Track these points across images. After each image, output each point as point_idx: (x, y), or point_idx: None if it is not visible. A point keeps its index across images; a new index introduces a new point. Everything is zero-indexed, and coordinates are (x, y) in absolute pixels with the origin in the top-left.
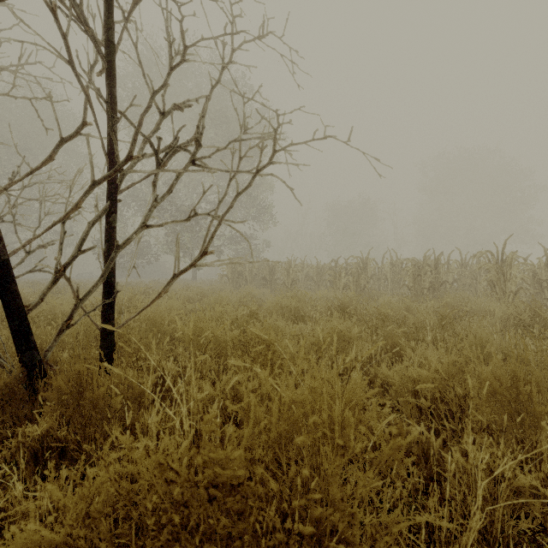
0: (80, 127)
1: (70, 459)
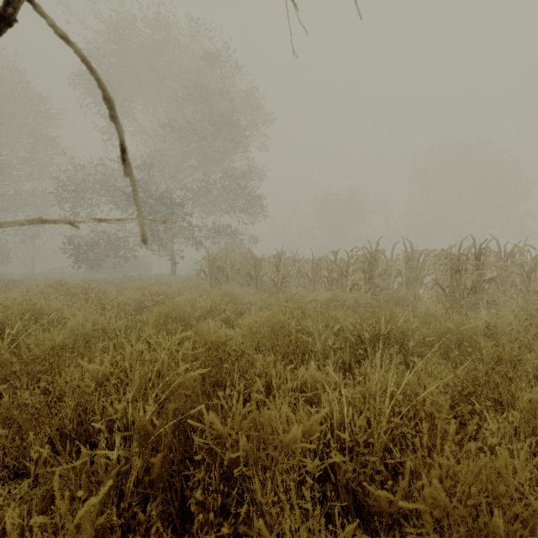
0: None
1: None
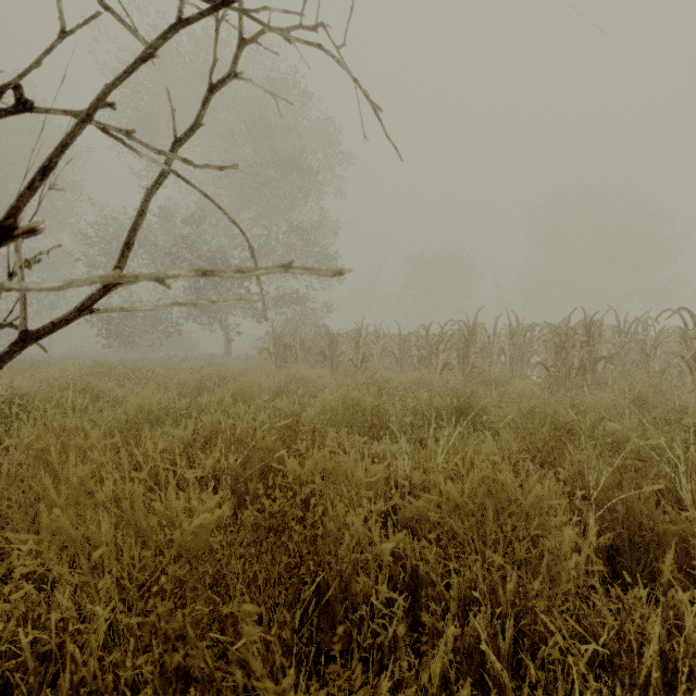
0: None
1: None
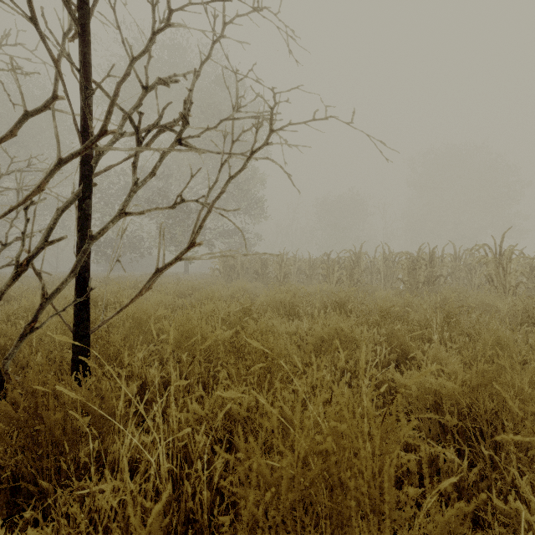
0: (50, 100)
1: (26, 494)
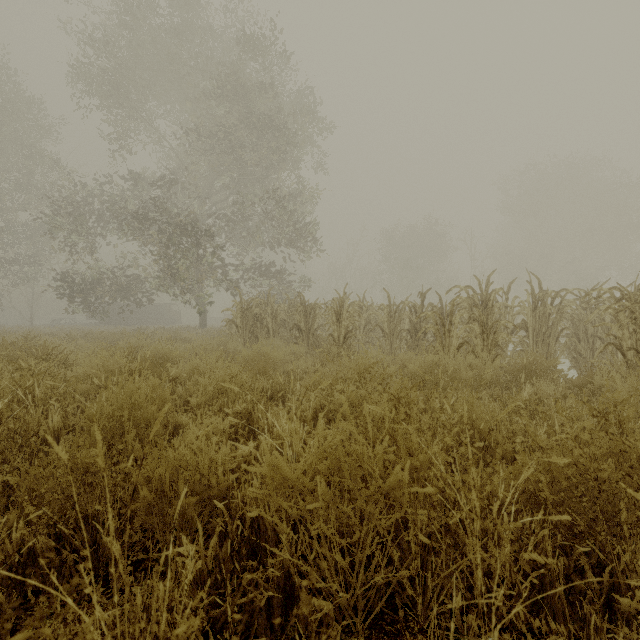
0: None
1: None
